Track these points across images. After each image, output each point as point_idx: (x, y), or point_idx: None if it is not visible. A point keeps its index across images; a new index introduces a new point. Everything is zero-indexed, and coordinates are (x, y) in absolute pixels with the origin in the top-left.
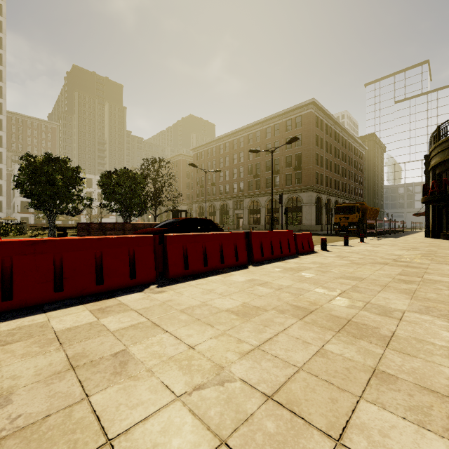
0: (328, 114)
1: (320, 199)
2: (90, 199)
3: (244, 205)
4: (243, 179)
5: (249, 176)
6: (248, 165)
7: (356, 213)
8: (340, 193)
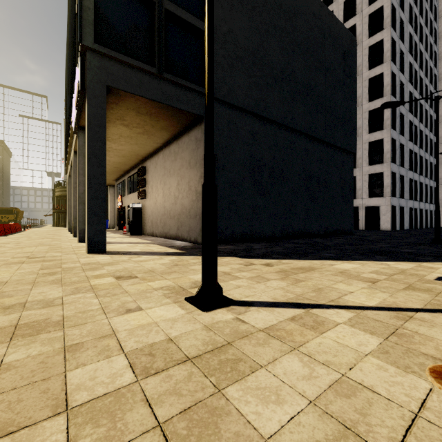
0: None
1: None
2: None
3: None
4: None
5: None
6: None
7: (14, 214)
8: None
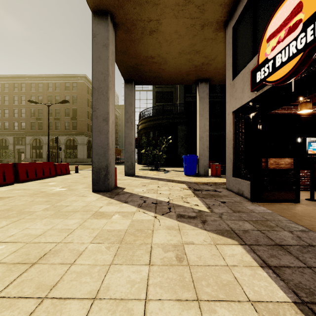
0: None
1: (90, 141)
2: None
3: (26, 141)
4: (25, 119)
5: (31, 118)
6: (31, 108)
7: None
8: None
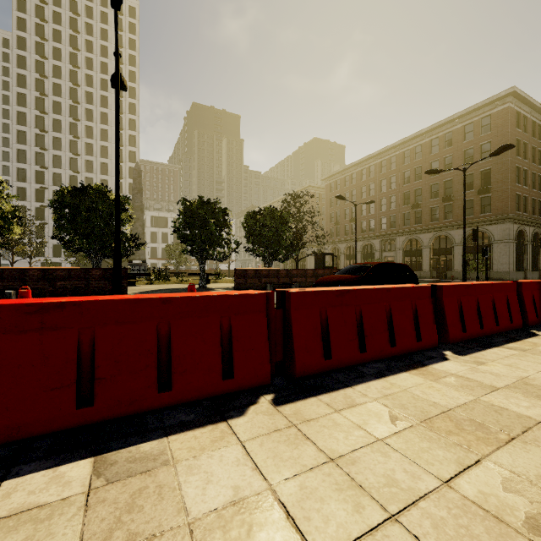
0: (537, 106)
1: (522, 233)
2: (237, 243)
3: (397, 245)
4: (396, 211)
5: (404, 207)
6: (403, 192)
7: None
8: None
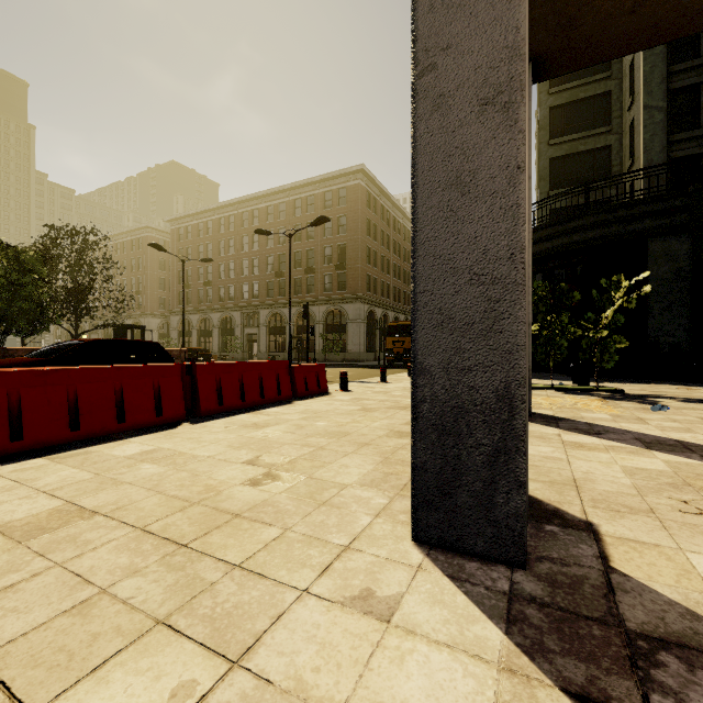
0: (384, 191)
1: (373, 314)
2: None
3: (260, 320)
4: (259, 277)
5: (268, 273)
6: (267, 255)
7: None
8: (402, 307)
